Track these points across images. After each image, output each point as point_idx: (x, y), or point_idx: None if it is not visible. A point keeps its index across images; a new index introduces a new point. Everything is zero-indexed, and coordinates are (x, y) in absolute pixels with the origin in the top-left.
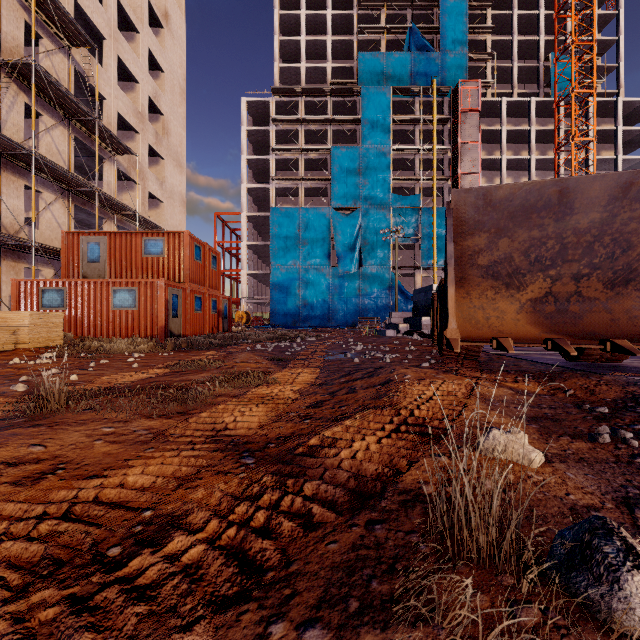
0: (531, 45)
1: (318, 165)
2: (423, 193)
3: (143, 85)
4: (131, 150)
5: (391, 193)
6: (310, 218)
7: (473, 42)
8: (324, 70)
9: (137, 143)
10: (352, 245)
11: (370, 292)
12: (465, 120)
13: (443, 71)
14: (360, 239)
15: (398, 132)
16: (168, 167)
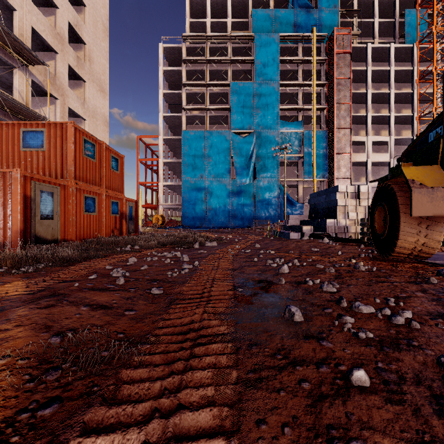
0: (388, 5)
1: (220, 99)
2: (304, 121)
3: (62, 10)
4: (40, 59)
5: (279, 119)
6: (214, 140)
7: (342, 3)
8: (225, 25)
9: (56, 62)
10: (248, 161)
11: (262, 199)
12: (339, 60)
13: (320, 24)
14: (254, 157)
15: (284, 72)
16: (90, 90)
